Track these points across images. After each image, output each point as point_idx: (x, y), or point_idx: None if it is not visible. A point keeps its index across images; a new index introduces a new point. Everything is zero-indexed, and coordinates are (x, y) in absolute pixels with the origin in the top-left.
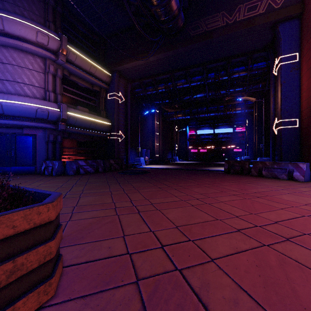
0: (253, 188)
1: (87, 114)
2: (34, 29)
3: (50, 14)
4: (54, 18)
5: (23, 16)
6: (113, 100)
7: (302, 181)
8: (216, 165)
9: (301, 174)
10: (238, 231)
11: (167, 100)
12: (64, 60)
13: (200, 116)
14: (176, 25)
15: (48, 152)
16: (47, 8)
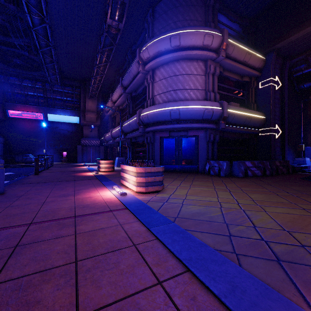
0: None
1: (242, 109)
2: (202, 33)
3: (210, 15)
4: (212, 17)
5: (193, 26)
6: (269, 88)
7: None
8: None
9: None
10: None
11: None
12: (224, 55)
13: None
14: None
15: (208, 152)
16: (207, 10)
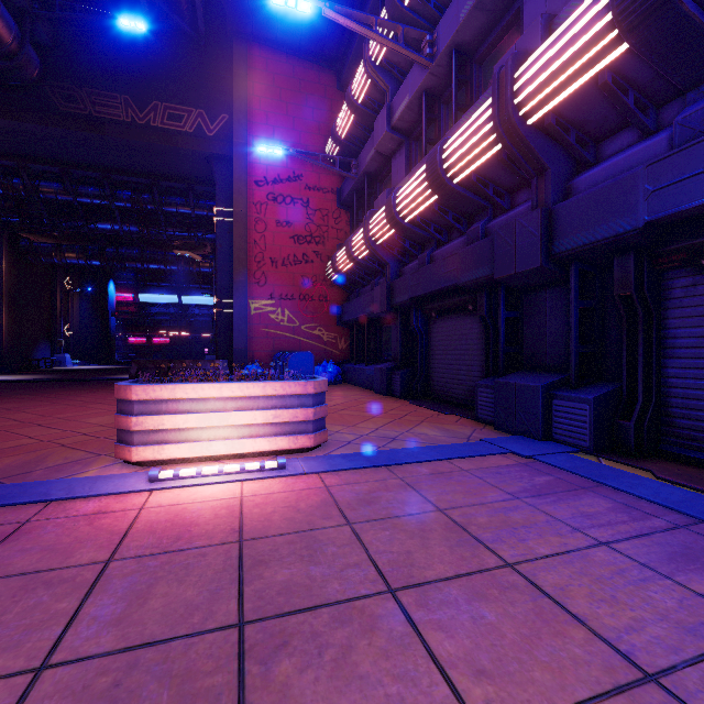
0: None
1: None
2: None
3: None
4: None
5: None
6: None
7: None
8: None
9: None
10: None
11: (15, 218)
12: None
13: (128, 266)
14: (15, 72)
15: None
16: None
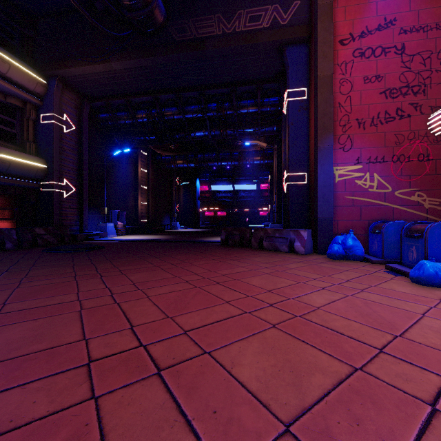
0: (229, 268)
1: None
2: None
3: None
4: None
5: None
6: (51, 126)
7: (303, 254)
8: None
9: (302, 244)
10: (88, 364)
11: (152, 136)
12: None
13: (209, 165)
14: (151, 19)
15: None
16: None
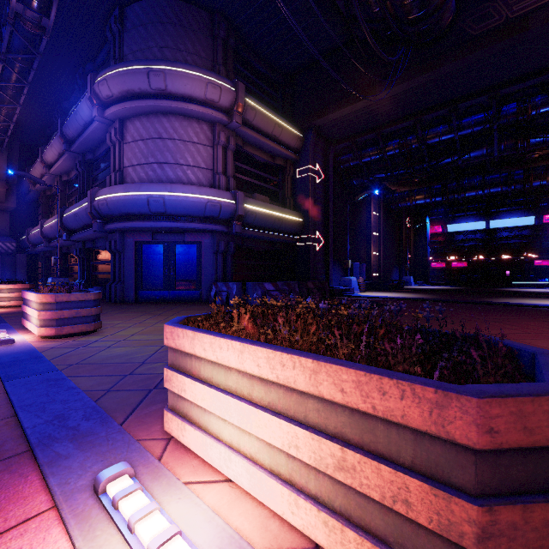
0: None
1: (269, 206)
2: (203, 80)
3: (220, 53)
4: (225, 58)
5: (189, 64)
6: (307, 179)
7: None
8: (512, 295)
9: None
10: None
11: (404, 169)
12: (240, 121)
13: (466, 195)
14: (438, 22)
15: (217, 269)
16: (216, 44)
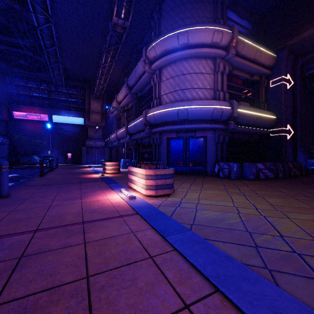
0: None
1: (252, 109)
2: (211, 30)
3: (219, 11)
4: (221, 14)
5: (202, 23)
6: (280, 87)
7: None
8: None
9: None
10: None
11: None
12: (234, 53)
13: None
14: None
15: (217, 153)
16: (216, 6)
